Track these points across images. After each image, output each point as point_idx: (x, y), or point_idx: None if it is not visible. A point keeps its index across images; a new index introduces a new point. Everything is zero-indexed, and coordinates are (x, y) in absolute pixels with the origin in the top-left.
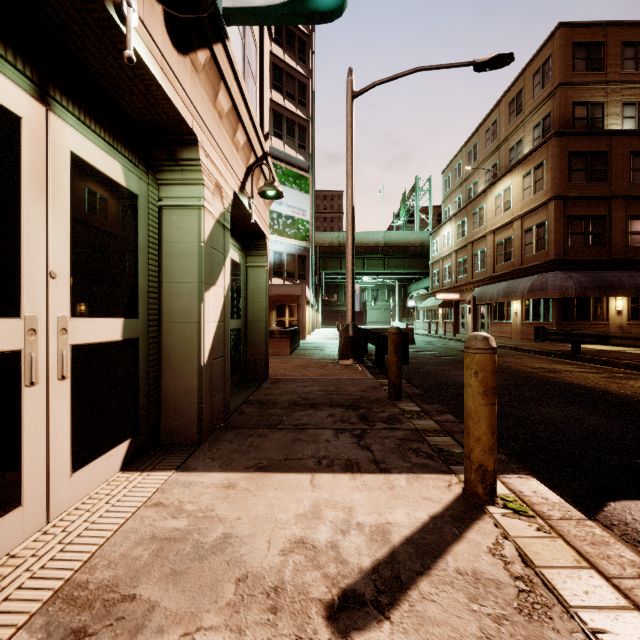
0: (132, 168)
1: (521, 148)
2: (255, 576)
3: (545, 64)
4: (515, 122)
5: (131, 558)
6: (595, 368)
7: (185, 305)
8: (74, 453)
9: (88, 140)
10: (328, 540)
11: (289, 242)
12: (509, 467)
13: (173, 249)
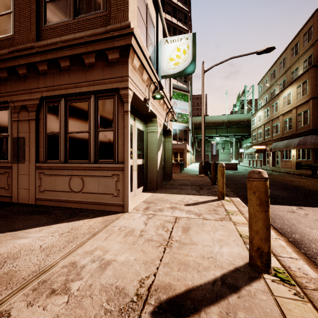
0: (143, 125)
1: (297, 72)
2: (173, 202)
3: (309, 29)
4: (294, 59)
5: (152, 200)
6: (316, 180)
7: (153, 156)
8: (137, 185)
9: (138, 123)
10: (186, 201)
11: (179, 124)
12: (234, 196)
13: (150, 142)
